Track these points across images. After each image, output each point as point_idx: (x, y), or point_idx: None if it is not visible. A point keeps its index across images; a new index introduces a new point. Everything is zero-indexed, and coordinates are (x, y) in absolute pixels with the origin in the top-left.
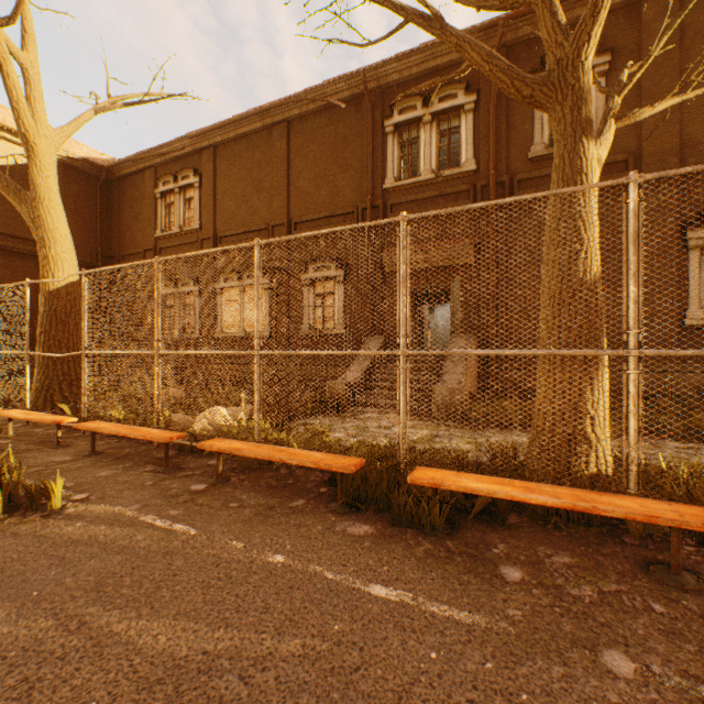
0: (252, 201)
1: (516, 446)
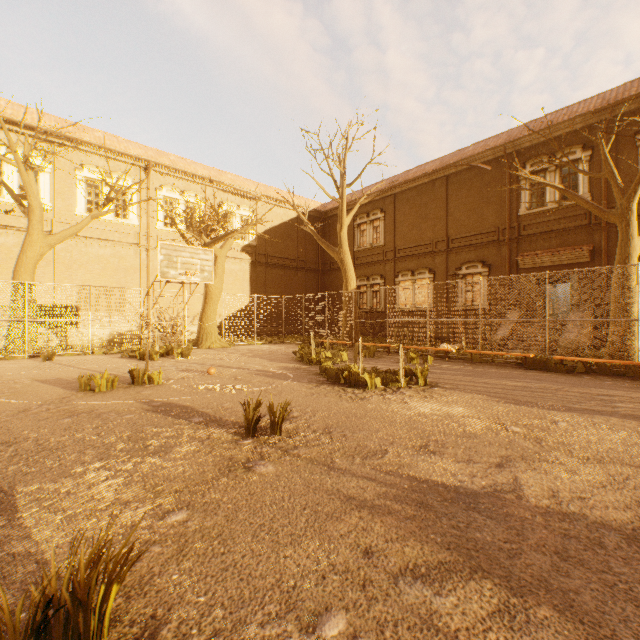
0: (420, 227)
1: None
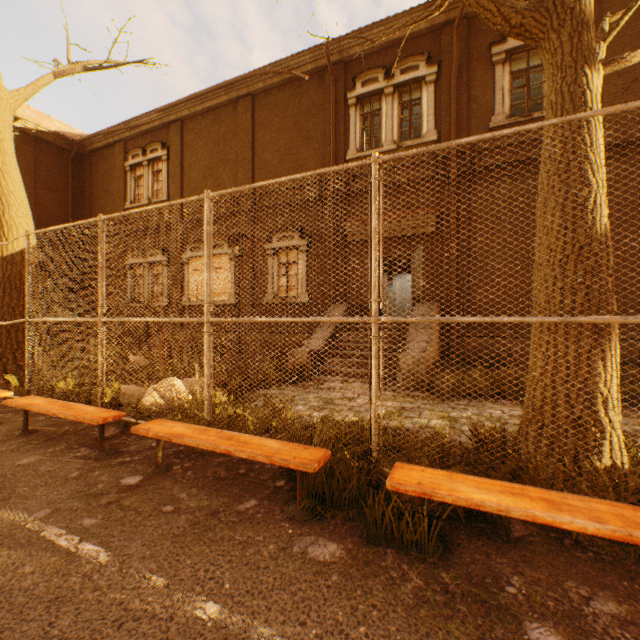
0: (218, 173)
1: (493, 421)
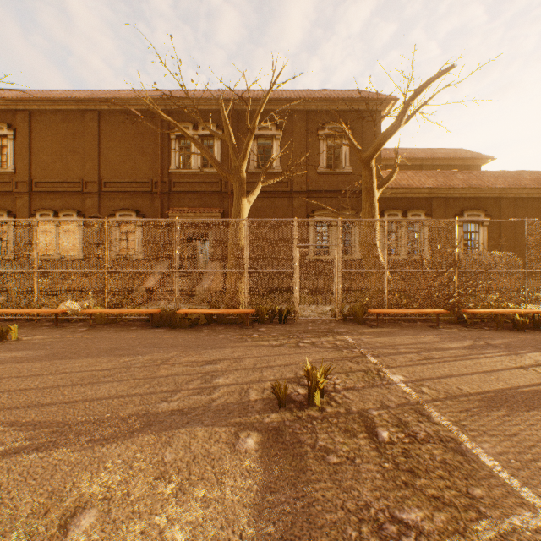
0: (67, 160)
1: None
